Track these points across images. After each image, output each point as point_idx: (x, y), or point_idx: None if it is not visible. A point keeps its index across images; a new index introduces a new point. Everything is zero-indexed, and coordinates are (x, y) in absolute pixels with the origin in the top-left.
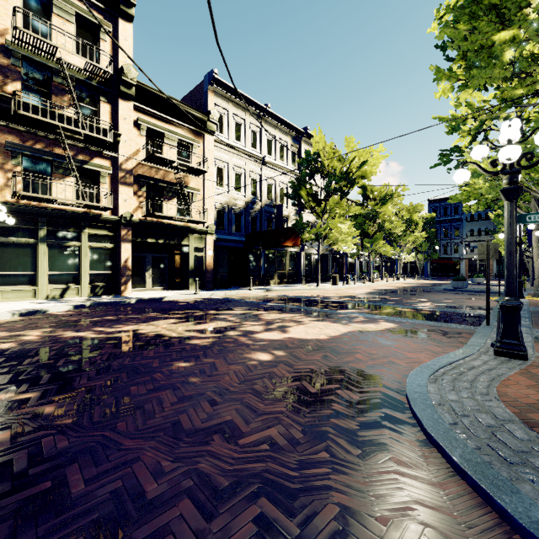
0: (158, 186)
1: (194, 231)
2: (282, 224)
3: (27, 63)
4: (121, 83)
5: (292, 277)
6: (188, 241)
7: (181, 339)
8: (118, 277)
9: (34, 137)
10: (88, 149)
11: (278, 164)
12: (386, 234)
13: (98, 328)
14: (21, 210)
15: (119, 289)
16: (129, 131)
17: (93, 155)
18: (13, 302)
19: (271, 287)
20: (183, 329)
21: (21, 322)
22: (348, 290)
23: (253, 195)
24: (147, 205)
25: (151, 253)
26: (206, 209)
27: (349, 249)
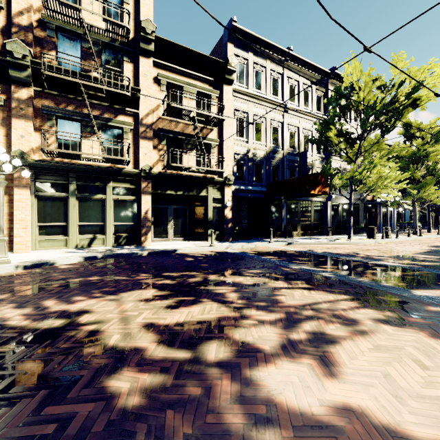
0: (178, 139)
1: (213, 182)
2: (306, 172)
3: (61, 34)
4: (141, 40)
5: (317, 228)
6: (206, 192)
7: (106, 363)
8: (139, 228)
9: (67, 100)
10: (112, 107)
11: (301, 110)
12: (436, 179)
13: (48, 301)
14: (53, 167)
15: (140, 239)
16: (149, 87)
17: (117, 113)
18: (48, 251)
19: (294, 239)
20: (142, 321)
21: (7, 279)
22: (393, 246)
23: (274, 144)
24: (167, 158)
25: (172, 205)
26: (224, 158)
27: (392, 196)
